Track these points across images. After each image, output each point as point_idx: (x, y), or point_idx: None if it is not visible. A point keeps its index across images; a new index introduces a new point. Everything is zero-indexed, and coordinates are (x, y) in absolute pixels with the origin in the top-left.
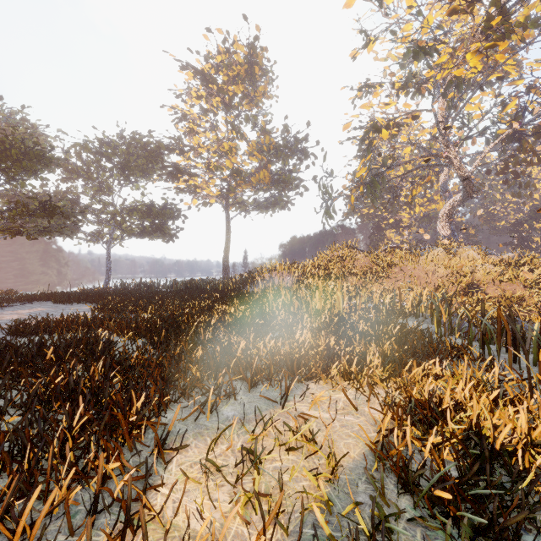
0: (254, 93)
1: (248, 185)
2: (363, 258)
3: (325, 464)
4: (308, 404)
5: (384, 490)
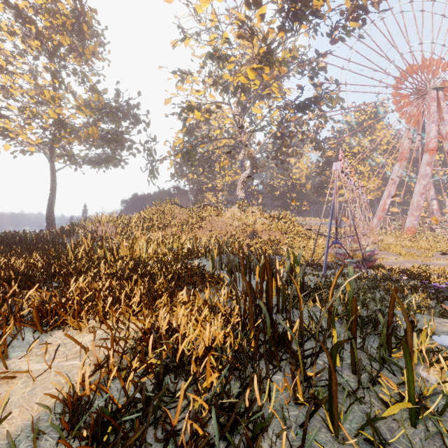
0: (82, 49)
1: (75, 138)
2: (182, 212)
3: None
4: (35, 357)
5: (36, 446)
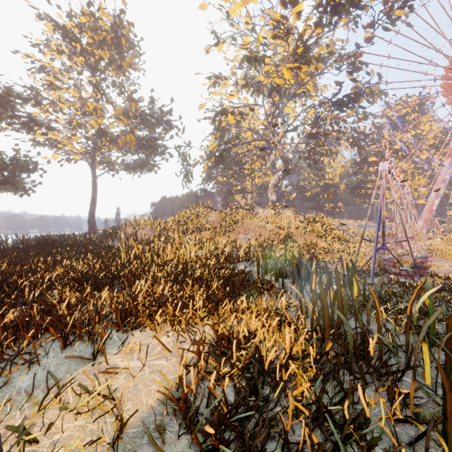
0: (120, 61)
1: (114, 146)
2: (215, 215)
3: (117, 421)
4: (126, 354)
5: (163, 437)
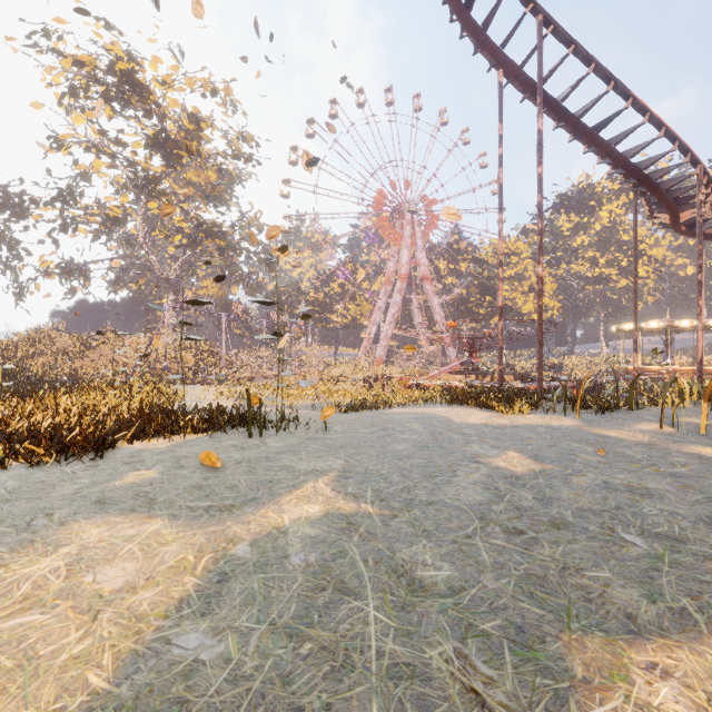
0: None
1: None
2: (64, 340)
3: None
4: None
5: None
